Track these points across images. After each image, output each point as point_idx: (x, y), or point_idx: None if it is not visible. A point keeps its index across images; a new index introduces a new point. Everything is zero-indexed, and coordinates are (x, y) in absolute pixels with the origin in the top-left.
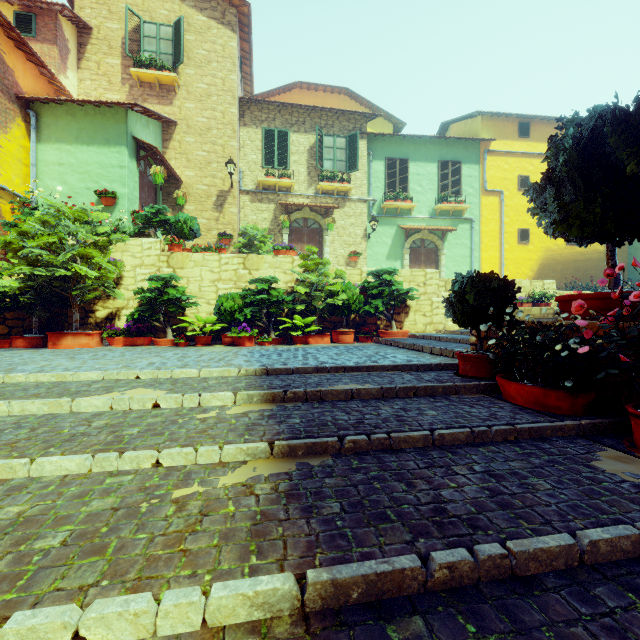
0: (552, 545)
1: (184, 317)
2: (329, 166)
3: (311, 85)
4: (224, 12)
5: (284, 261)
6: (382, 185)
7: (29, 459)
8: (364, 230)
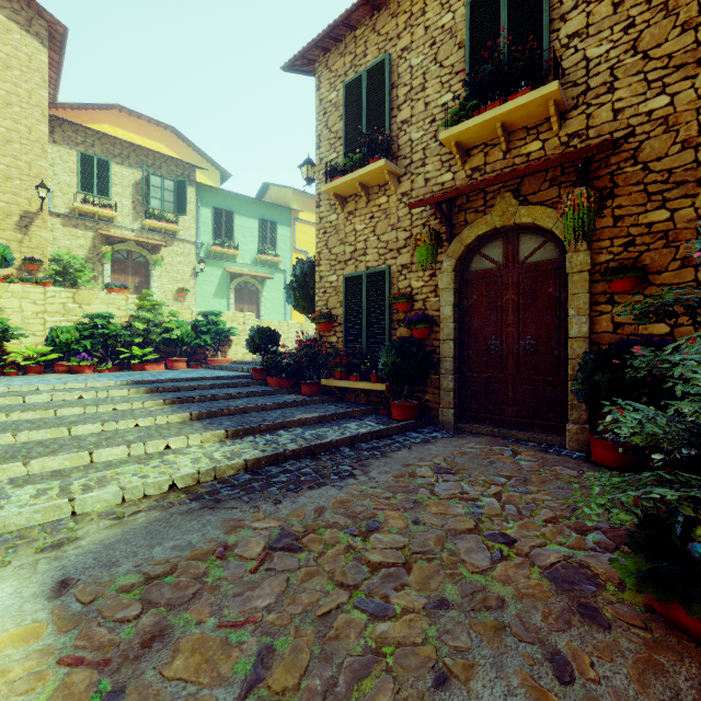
0: (255, 405)
1: (11, 348)
2: (157, 204)
3: (133, 112)
4: (31, 20)
5: (118, 298)
6: (210, 230)
7: (53, 410)
8: (193, 269)
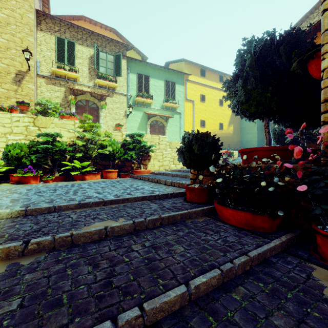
0: None
1: None
2: (103, 70)
3: (92, 21)
4: None
5: (68, 123)
6: (135, 88)
7: None
8: (125, 112)
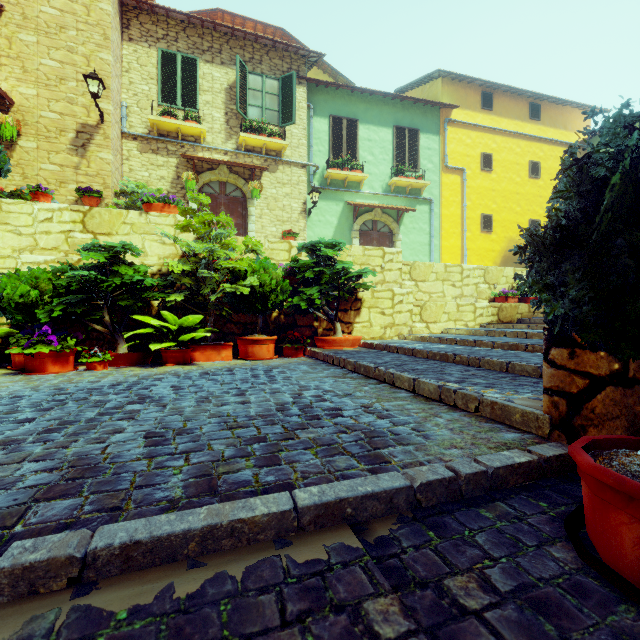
0: None
1: None
2: (256, 115)
3: (236, 18)
4: None
5: (160, 222)
6: (326, 149)
7: None
8: (302, 204)
